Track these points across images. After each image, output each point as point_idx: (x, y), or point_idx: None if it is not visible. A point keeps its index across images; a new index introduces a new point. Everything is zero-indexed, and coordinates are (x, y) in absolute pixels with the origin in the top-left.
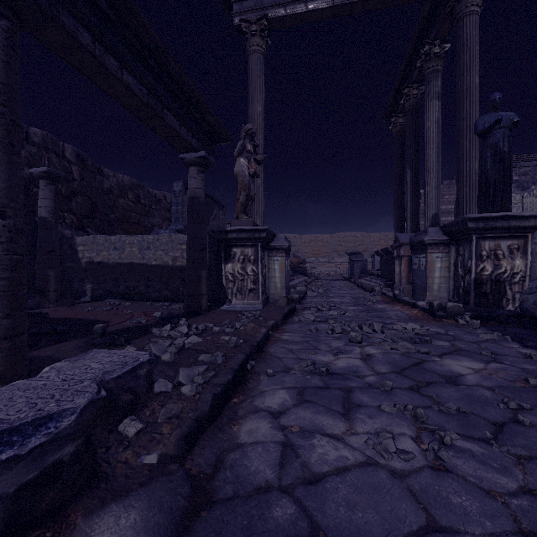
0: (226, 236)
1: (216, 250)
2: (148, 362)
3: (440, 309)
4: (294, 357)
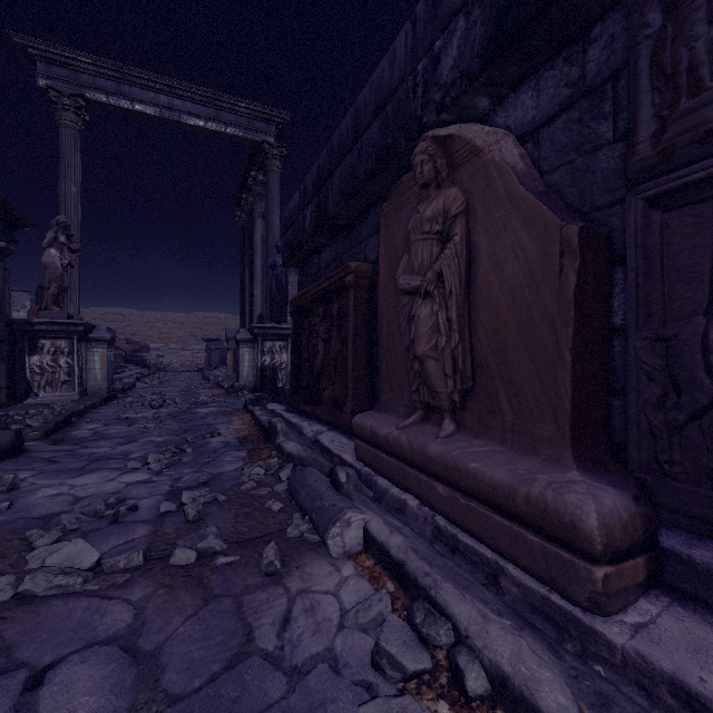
0: (32, 327)
1: (11, 339)
2: (6, 415)
3: (232, 388)
4: (107, 417)
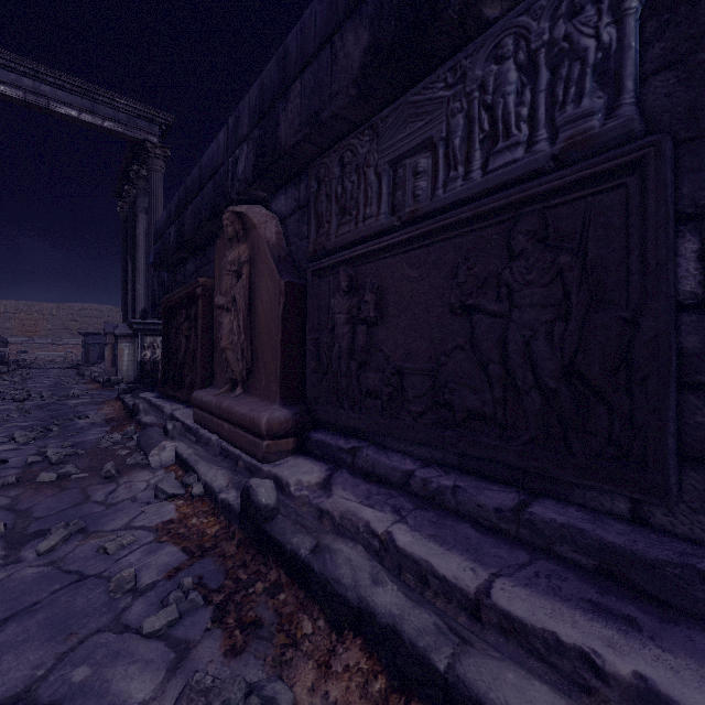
0: None
1: None
2: None
3: (109, 381)
4: None
